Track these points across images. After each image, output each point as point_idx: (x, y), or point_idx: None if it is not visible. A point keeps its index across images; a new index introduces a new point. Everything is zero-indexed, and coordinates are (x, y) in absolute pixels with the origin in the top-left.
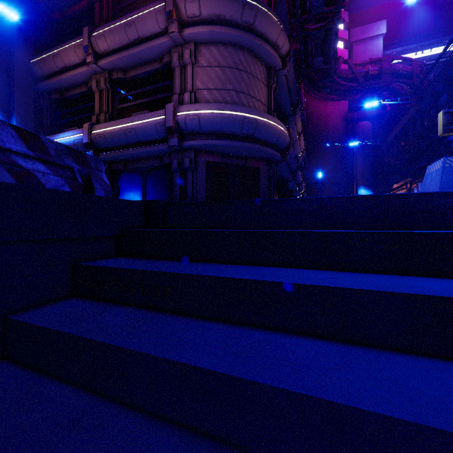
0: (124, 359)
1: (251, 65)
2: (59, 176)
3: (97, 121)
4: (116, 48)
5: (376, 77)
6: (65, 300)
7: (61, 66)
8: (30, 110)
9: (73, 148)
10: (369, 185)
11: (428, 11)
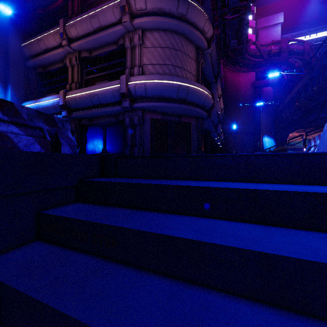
0: (69, 326)
1: (184, 46)
2: (30, 136)
3: (70, 88)
4: (84, 34)
5: (277, 54)
6: (29, 244)
7: (43, 48)
8: (21, 80)
9: (43, 112)
10: (271, 134)
11: (315, 5)
